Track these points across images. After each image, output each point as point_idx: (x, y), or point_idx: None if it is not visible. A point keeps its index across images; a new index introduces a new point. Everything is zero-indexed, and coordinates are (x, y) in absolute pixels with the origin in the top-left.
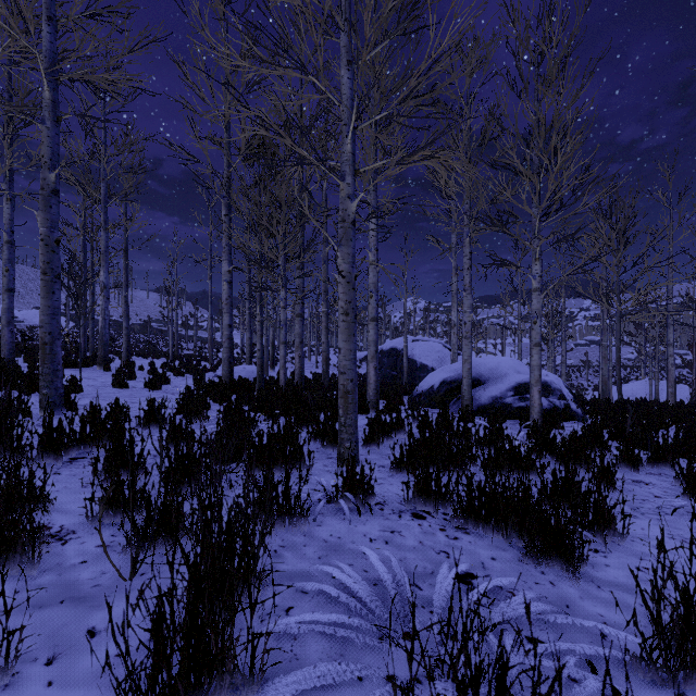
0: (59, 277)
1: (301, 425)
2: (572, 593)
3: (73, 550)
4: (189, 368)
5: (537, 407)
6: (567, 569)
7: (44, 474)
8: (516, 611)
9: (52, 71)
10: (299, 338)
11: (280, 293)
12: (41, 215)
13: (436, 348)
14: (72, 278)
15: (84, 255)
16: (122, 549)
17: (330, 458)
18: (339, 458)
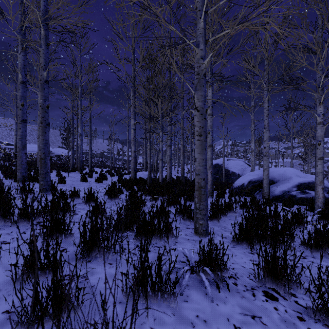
0: (48, 125)
1: (170, 205)
2: None
3: None
4: (117, 172)
5: (321, 198)
6: None
7: None
8: None
9: (45, 20)
10: (169, 158)
11: (159, 134)
12: (40, 94)
13: (240, 163)
14: (64, 130)
15: (72, 121)
16: (14, 324)
17: (188, 228)
18: (195, 230)
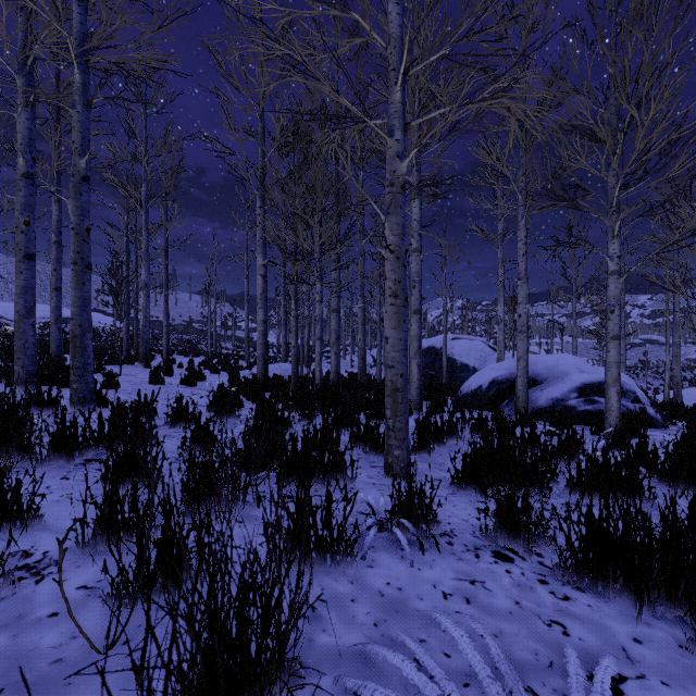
0: (89, 268)
1: (339, 427)
2: None
3: (46, 593)
4: (226, 365)
5: (615, 411)
6: None
7: (32, 484)
8: None
9: (83, 53)
10: (335, 334)
11: (315, 286)
12: (72, 203)
13: (478, 347)
14: (113, 276)
15: (127, 255)
16: (106, 597)
17: (374, 467)
18: (387, 468)
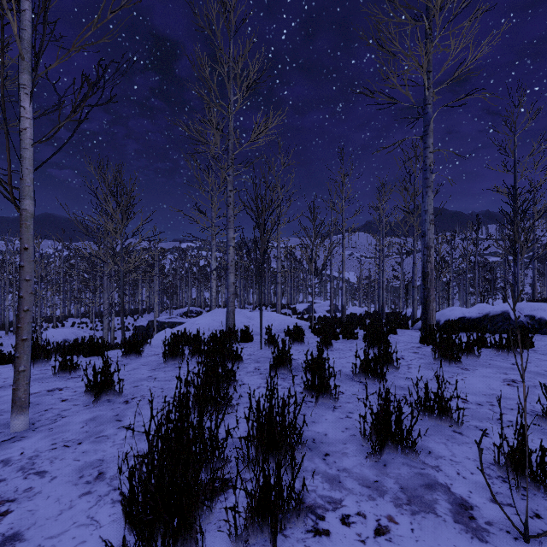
0: None
1: None
2: None
3: None
4: None
5: None
6: None
7: None
8: None
9: None
10: None
11: None
12: None
13: None
14: None
15: None
16: None
17: None
18: None
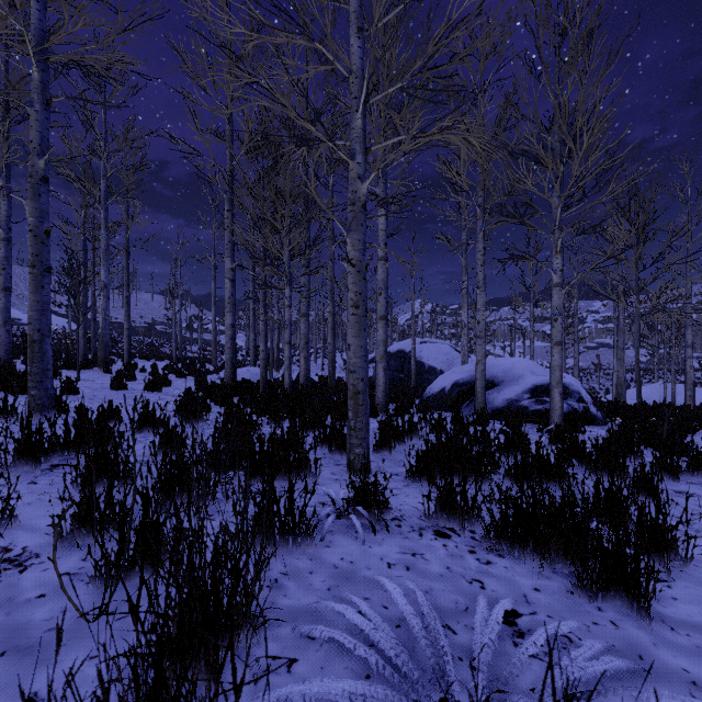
0: (49, 271)
1: (307, 429)
2: (642, 637)
3: (31, 580)
4: (192, 370)
5: (558, 410)
6: (630, 605)
7: (7, 486)
8: (584, 671)
9: (41, 50)
10: (305, 339)
11: (284, 291)
12: (30, 205)
13: (445, 350)
14: (70, 277)
15: (84, 253)
16: (89, 579)
17: (338, 465)
18: (349, 465)
